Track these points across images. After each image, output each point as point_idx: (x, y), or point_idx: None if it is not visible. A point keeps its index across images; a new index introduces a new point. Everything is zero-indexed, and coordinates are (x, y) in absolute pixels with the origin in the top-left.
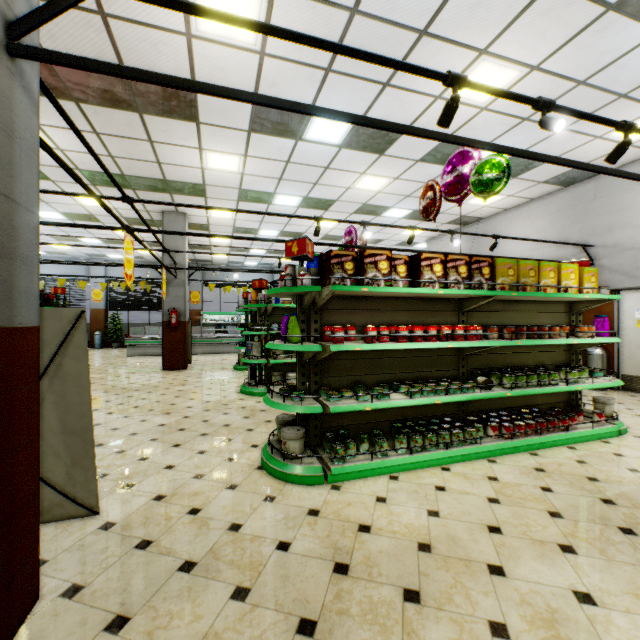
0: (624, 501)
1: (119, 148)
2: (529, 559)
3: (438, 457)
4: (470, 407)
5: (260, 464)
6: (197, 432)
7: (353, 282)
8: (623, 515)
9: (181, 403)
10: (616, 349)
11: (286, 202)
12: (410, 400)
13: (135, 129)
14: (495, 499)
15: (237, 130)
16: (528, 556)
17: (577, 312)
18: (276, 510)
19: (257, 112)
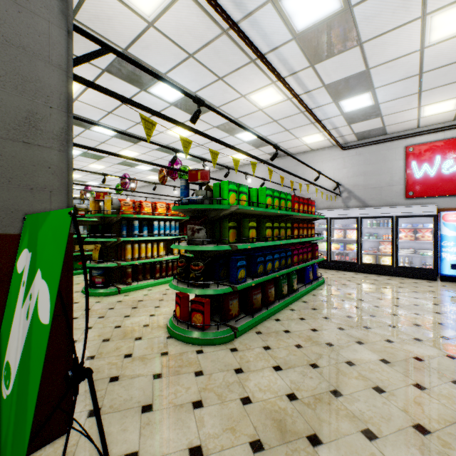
0: None
1: None
2: None
3: None
4: None
5: None
6: None
7: None
8: None
9: None
10: None
11: None
12: None
13: None
14: None
15: None
16: None
17: None
18: None
19: None
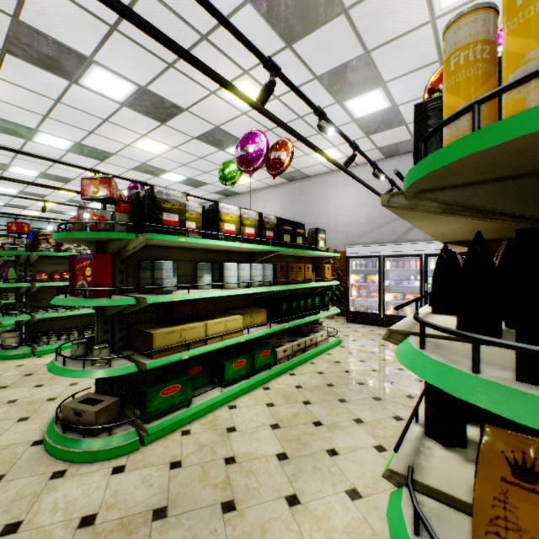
0: None
1: None
2: None
3: None
4: None
5: None
6: None
7: (56, 249)
8: None
9: None
10: None
11: (24, 172)
12: (92, 310)
13: None
14: None
15: None
16: None
17: None
18: None
19: None
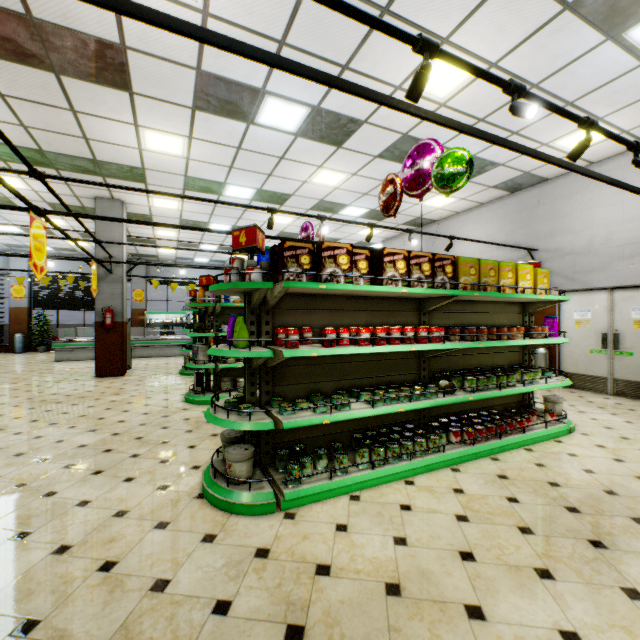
0: (587, 508)
1: (33, 116)
2: (508, 592)
3: (401, 470)
4: (431, 412)
5: (200, 491)
6: (126, 453)
7: (310, 278)
8: (590, 525)
9: (112, 417)
10: (557, 348)
11: (238, 194)
12: (372, 409)
13: (52, 94)
14: (463, 516)
15: (179, 106)
16: (506, 588)
17: (529, 313)
18: (216, 554)
19: (202, 86)
